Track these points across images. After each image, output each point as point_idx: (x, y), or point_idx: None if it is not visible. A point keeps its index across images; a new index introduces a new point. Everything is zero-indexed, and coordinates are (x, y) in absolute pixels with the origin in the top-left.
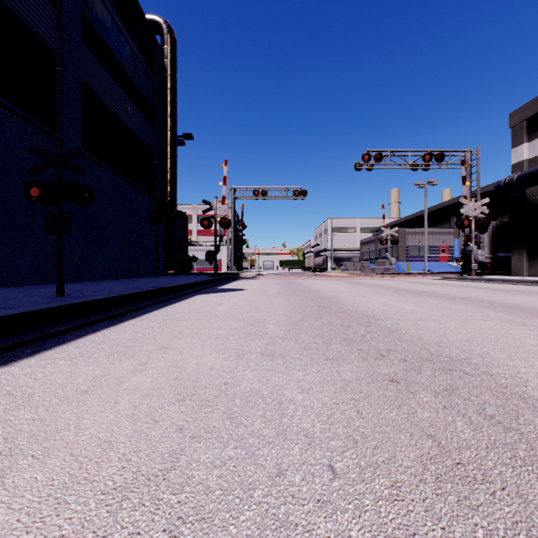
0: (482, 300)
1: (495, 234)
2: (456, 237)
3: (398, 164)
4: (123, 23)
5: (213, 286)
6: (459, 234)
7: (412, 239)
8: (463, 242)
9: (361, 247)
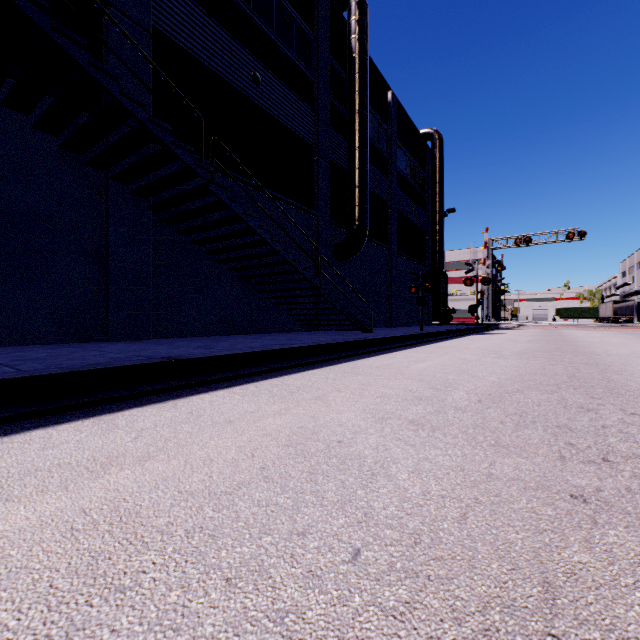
0: None
1: None
2: None
3: None
4: (411, 154)
5: (479, 332)
6: None
7: None
8: None
9: None
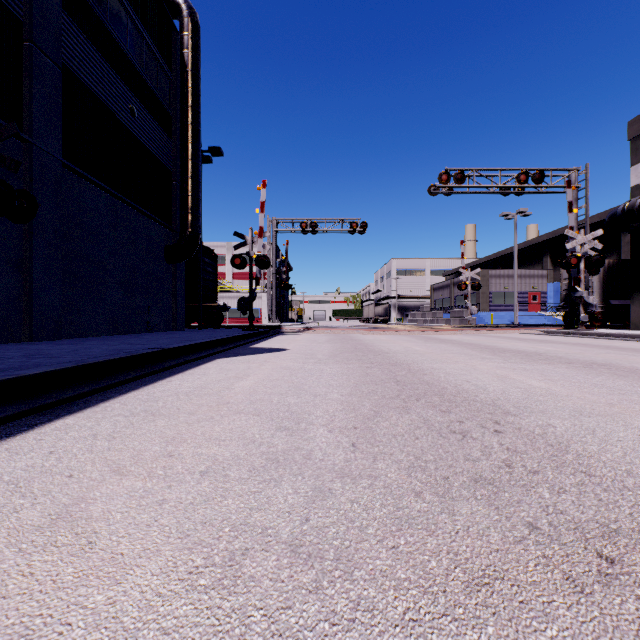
0: (634, 369)
1: (607, 276)
2: (550, 281)
3: (484, 186)
4: None
5: (244, 344)
6: (554, 278)
7: (496, 283)
8: (565, 287)
9: (432, 294)
